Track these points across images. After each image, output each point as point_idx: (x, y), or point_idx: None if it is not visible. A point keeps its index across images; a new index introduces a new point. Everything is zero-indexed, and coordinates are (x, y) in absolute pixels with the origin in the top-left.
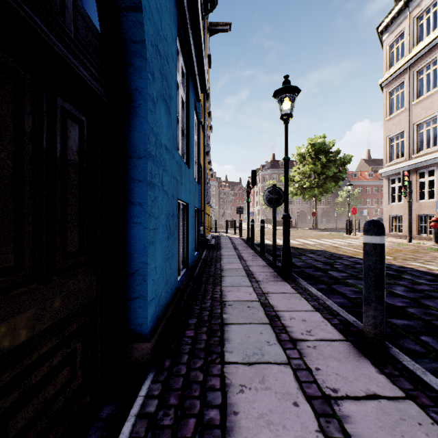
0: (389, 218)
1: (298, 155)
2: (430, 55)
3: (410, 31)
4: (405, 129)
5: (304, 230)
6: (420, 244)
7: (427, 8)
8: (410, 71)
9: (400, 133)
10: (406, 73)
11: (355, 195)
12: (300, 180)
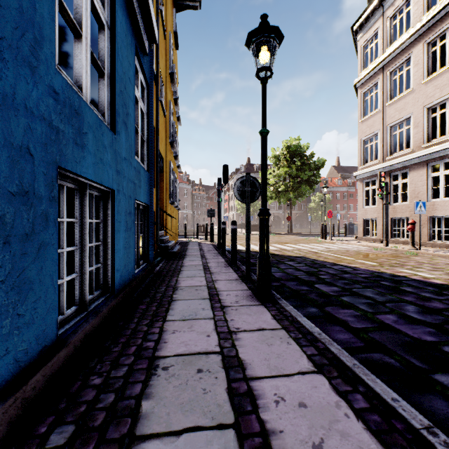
0: (363, 222)
1: (273, 156)
2: (403, 56)
3: (384, 31)
4: (379, 130)
5: (280, 235)
6: (397, 248)
7: (400, 8)
8: (384, 72)
9: (373, 135)
10: (380, 74)
11: (326, 200)
12: (275, 183)
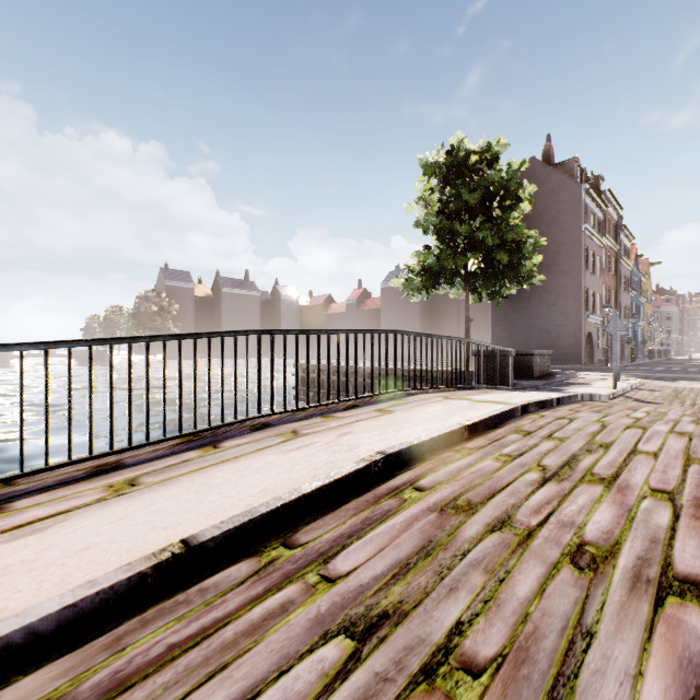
0: None
1: None
2: None
3: None
4: None
5: None
6: None
7: None
8: None
9: None
10: None
11: None
12: None
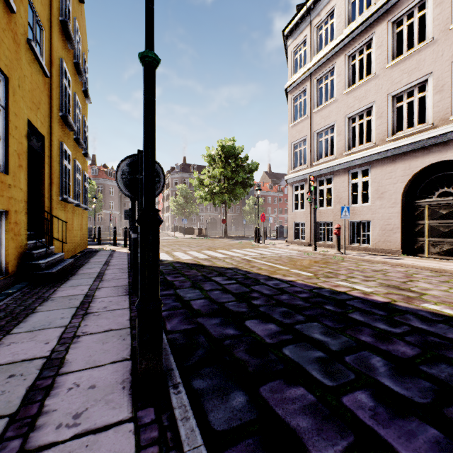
0: (293, 225)
1: (208, 156)
2: (328, 65)
3: (311, 39)
4: (307, 136)
5: (215, 238)
6: (325, 252)
7: (325, 19)
8: (312, 79)
9: (302, 141)
10: (308, 81)
11: (260, 204)
12: (210, 184)
